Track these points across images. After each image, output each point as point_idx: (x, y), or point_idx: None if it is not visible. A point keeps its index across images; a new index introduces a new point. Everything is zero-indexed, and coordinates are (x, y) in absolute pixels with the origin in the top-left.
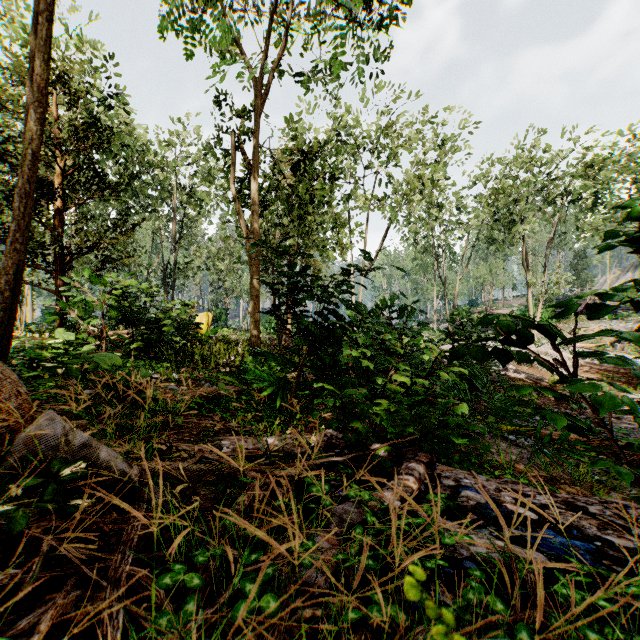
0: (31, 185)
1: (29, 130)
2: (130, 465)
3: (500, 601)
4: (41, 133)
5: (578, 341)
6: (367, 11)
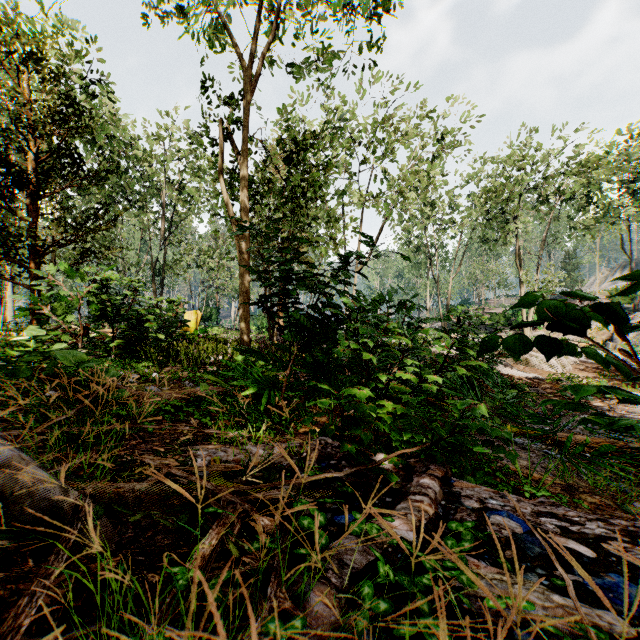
0: None
1: None
2: (65, 490)
3: None
4: None
5: None
6: None
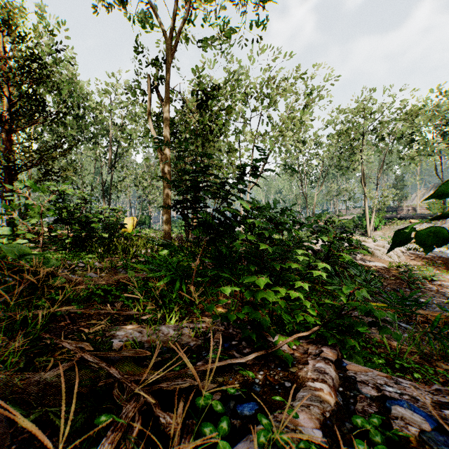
0: None
1: None
2: None
3: None
4: None
5: None
6: None
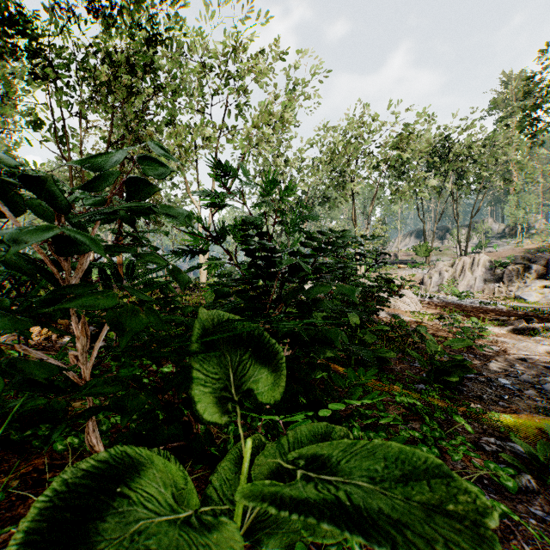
0: None
1: None
2: None
3: None
4: None
5: None
6: None
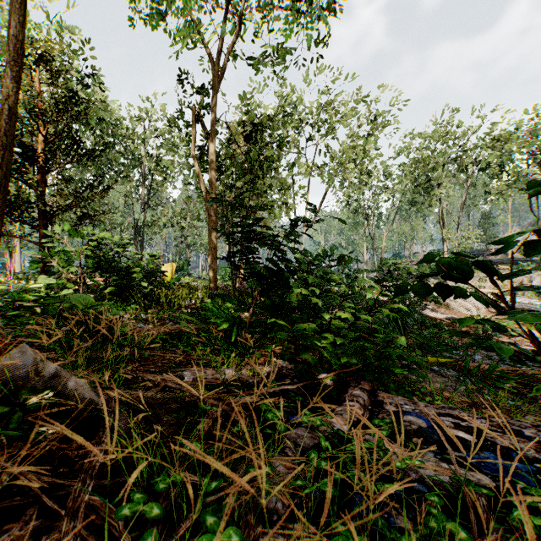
0: (8, 138)
1: (6, 87)
2: (97, 394)
3: (462, 528)
4: (17, 90)
5: (517, 276)
6: (309, 3)
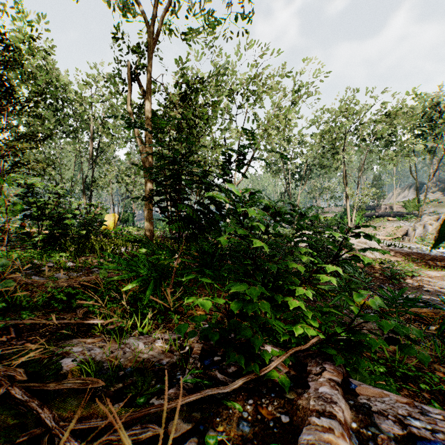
0: None
1: None
2: None
3: None
4: None
5: None
6: None
